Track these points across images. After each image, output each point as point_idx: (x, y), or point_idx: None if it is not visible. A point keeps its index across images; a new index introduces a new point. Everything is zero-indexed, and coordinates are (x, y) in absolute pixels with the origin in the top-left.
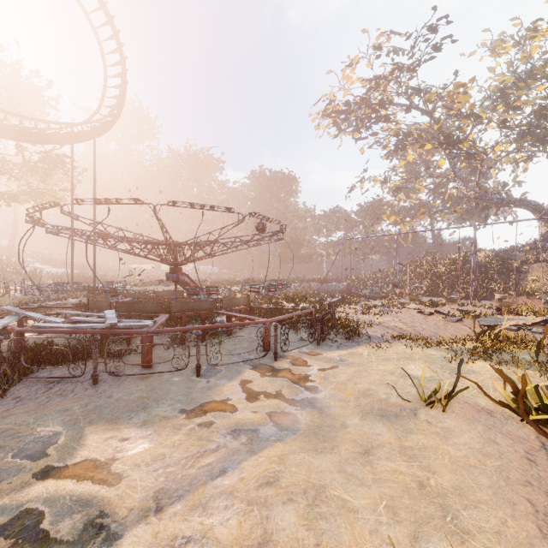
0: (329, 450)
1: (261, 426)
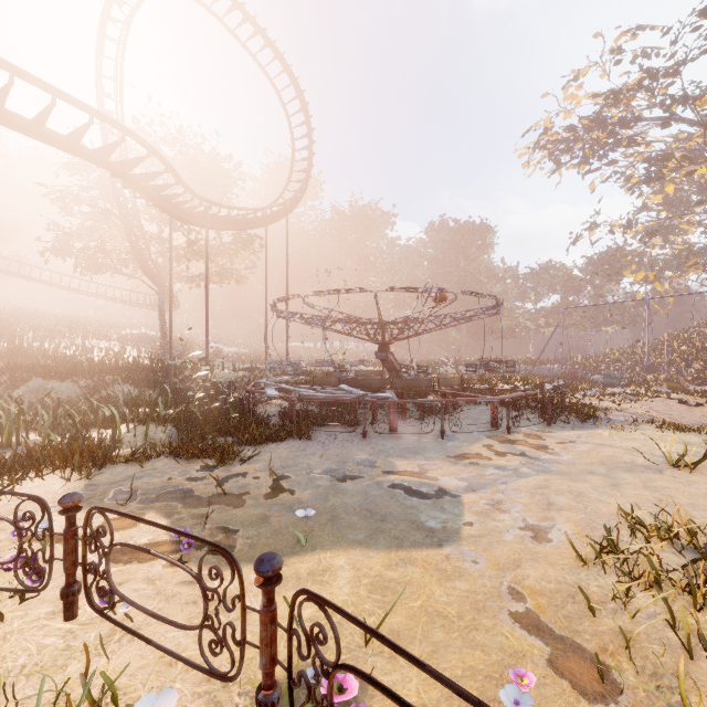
0: (582, 482)
1: (519, 469)
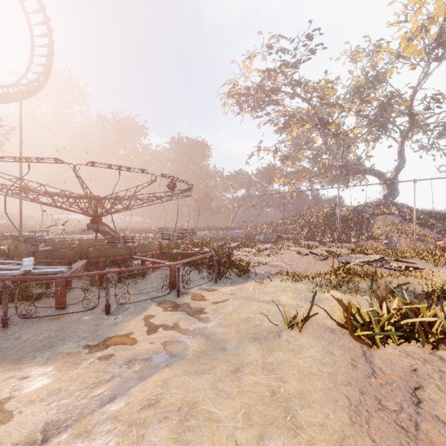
0: (207, 371)
1: (155, 355)
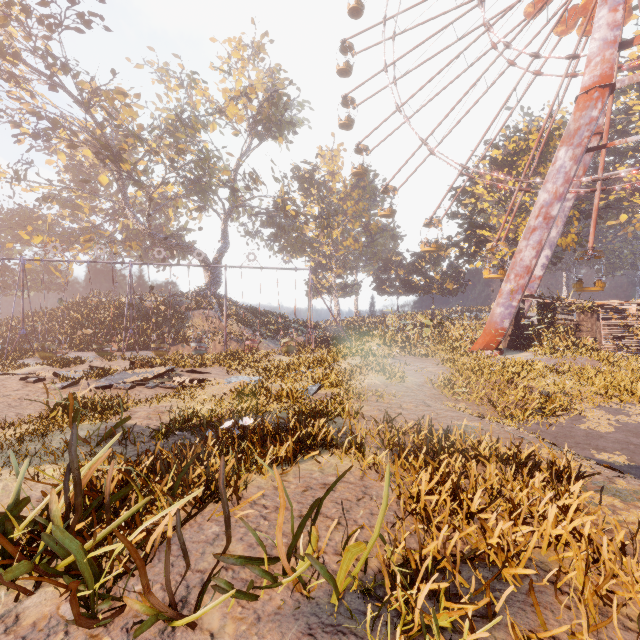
0: None
1: None
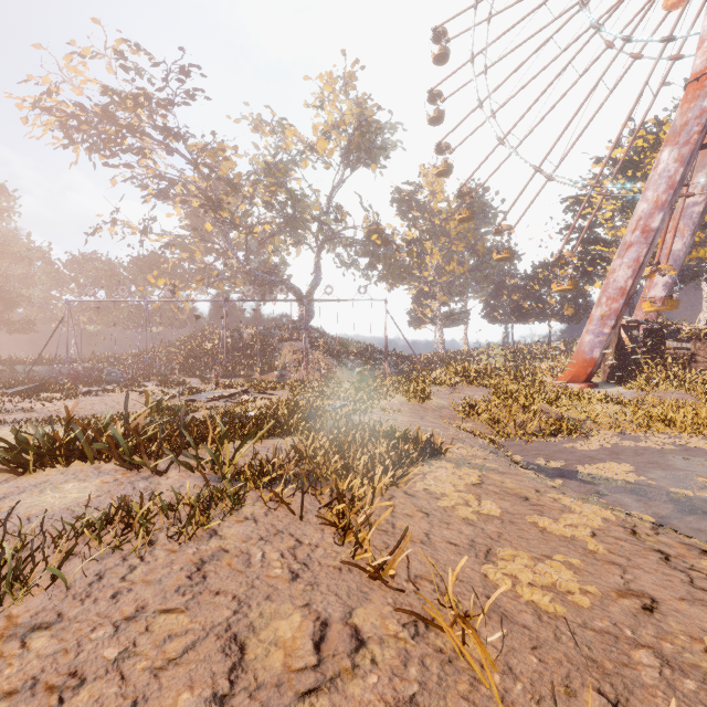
0: None
1: None
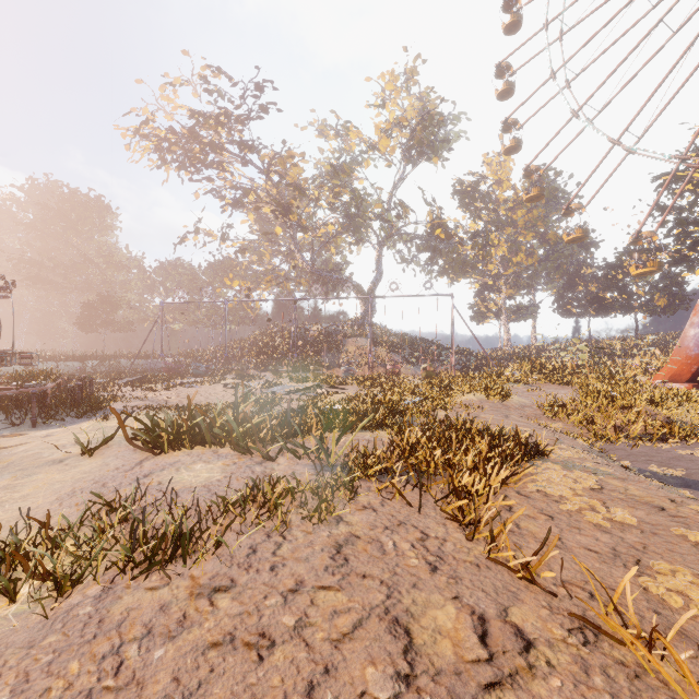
0: None
1: None
